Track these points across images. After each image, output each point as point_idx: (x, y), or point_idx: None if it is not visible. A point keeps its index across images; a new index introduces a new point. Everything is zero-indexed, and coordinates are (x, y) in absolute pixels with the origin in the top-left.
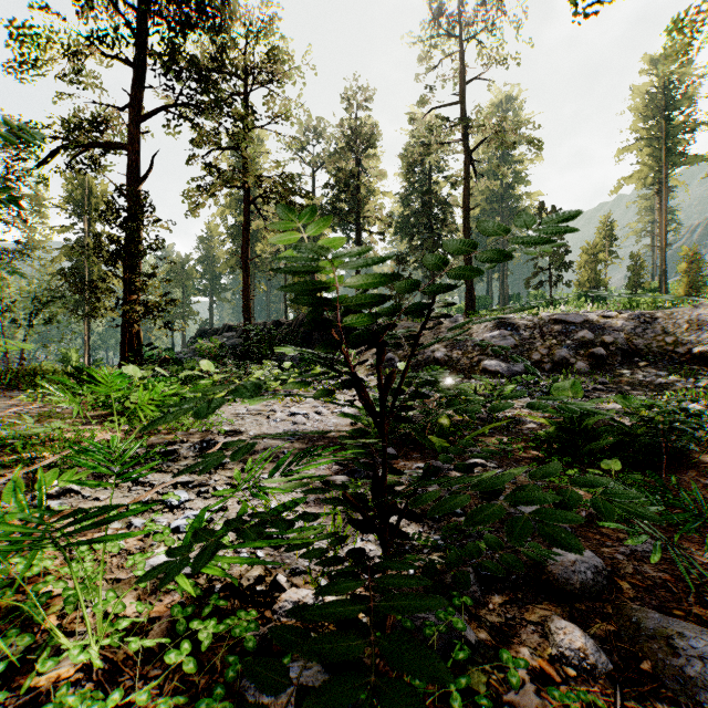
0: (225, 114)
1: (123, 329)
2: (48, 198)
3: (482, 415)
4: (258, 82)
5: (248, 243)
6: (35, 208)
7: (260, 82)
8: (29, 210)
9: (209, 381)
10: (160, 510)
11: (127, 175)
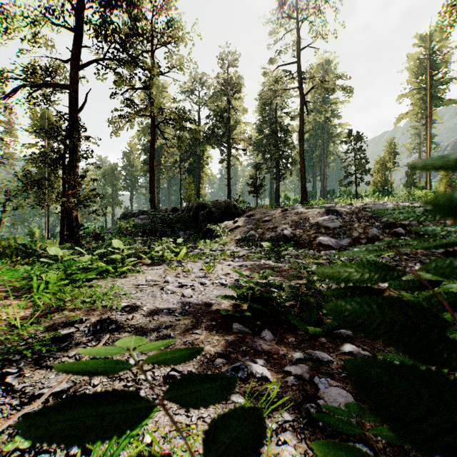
0: (137, 65)
1: (62, 214)
2: (19, 124)
3: (332, 286)
4: (160, 44)
5: (153, 155)
6: (9, 131)
7: (162, 43)
8: (5, 132)
9: (119, 256)
10: (8, 454)
11: (69, 106)
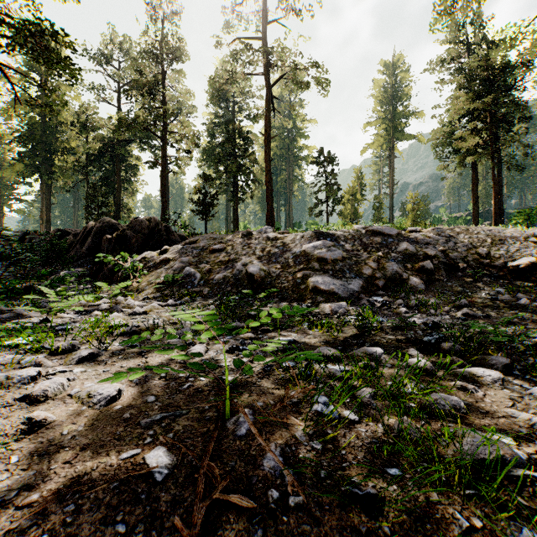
0: None
1: None
2: None
3: None
4: None
5: None
6: None
7: None
8: None
9: None
10: None
11: None
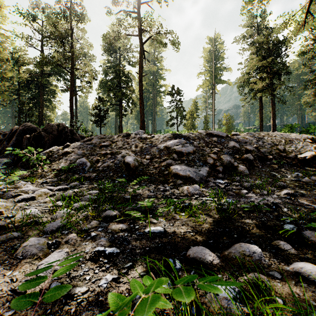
0: None
1: None
2: None
3: None
4: None
5: None
6: None
7: None
8: None
9: None
10: None
11: None
